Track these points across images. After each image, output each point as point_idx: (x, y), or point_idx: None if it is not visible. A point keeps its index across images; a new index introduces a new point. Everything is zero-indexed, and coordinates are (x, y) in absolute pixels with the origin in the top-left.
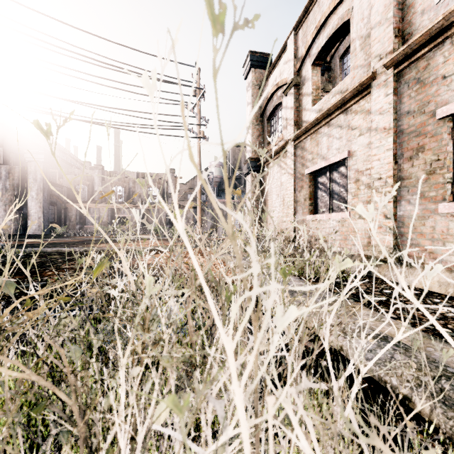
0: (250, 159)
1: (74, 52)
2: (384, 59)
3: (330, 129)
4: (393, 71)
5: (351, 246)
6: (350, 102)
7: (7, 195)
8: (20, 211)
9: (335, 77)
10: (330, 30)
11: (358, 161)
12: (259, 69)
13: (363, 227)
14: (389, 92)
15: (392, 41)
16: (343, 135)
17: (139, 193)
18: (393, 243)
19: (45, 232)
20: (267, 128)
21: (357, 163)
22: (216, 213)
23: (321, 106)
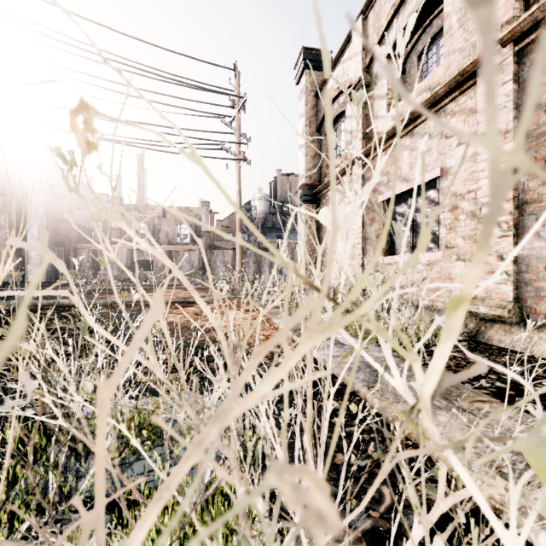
0: (303, 186)
1: (76, 47)
2: (497, 33)
3: (413, 140)
4: (512, 48)
5: (445, 299)
6: (444, 100)
7: (2, 233)
8: (17, 253)
9: (411, 82)
10: (414, 6)
11: (456, 181)
12: (315, 70)
13: (464, 272)
14: (505, 79)
15: (511, 5)
16: (433, 147)
17: (166, 231)
18: (512, 295)
19: (49, 279)
20: (325, 146)
21: (455, 184)
22: (260, 255)
23: (400, 110)
